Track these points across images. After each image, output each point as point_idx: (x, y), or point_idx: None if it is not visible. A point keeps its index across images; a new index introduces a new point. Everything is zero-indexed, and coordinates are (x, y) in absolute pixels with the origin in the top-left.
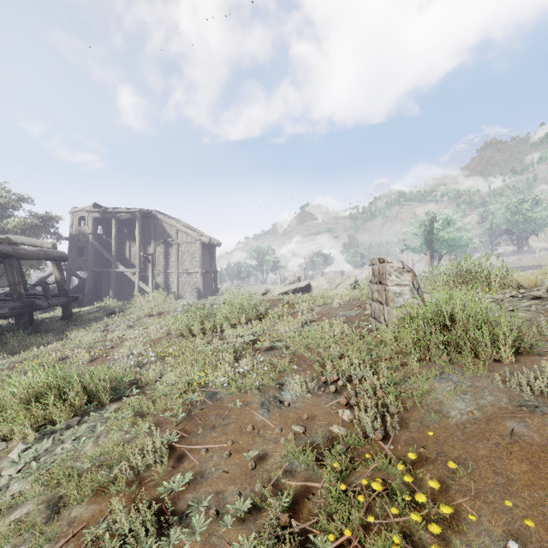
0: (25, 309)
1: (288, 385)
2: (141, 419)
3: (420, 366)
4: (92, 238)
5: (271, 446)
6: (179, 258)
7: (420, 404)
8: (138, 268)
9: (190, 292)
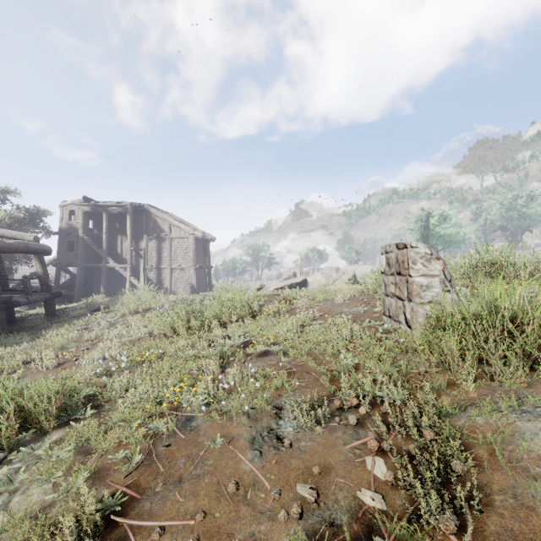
0: (1, 305)
1: (288, 410)
2: (80, 464)
3: (478, 388)
4: (83, 232)
5: (265, 527)
6: (172, 253)
7: (502, 458)
8: (129, 263)
9: (183, 288)
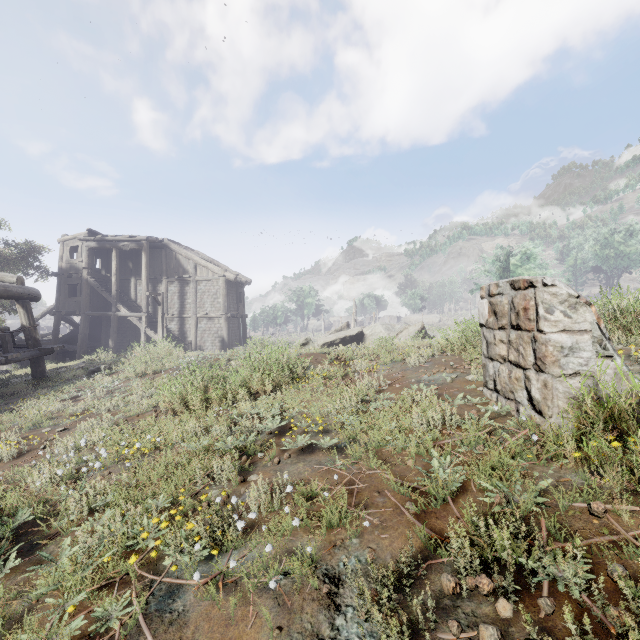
0: None
1: (351, 588)
2: None
3: None
4: (87, 273)
5: None
6: (197, 299)
7: None
8: (145, 311)
9: (211, 341)
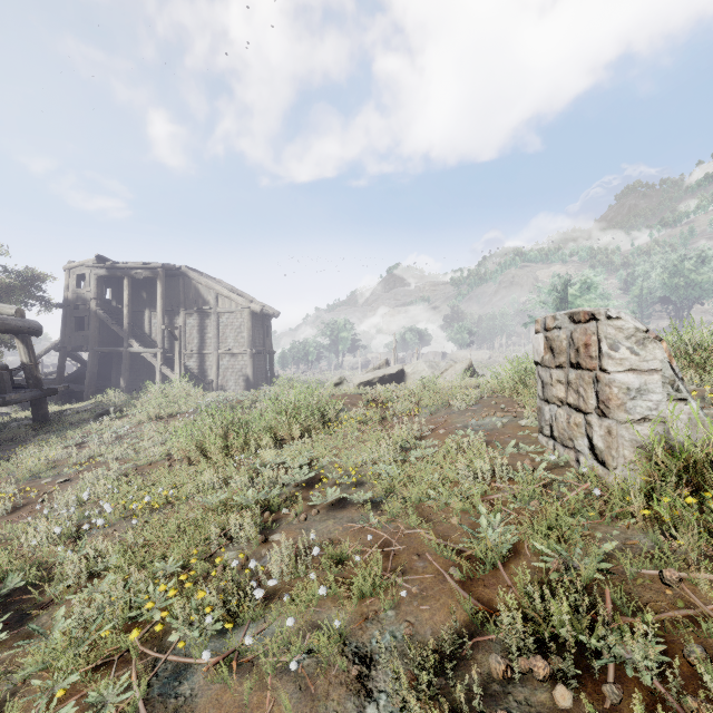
0: None
1: (385, 671)
2: None
3: None
4: (96, 305)
5: None
6: (219, 333)
7: None
8: (160, 347)
9: (235, 381)
